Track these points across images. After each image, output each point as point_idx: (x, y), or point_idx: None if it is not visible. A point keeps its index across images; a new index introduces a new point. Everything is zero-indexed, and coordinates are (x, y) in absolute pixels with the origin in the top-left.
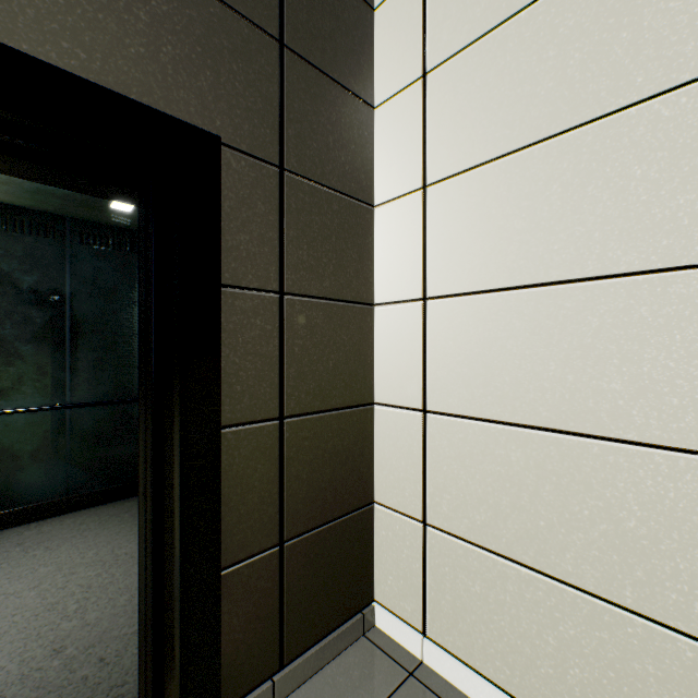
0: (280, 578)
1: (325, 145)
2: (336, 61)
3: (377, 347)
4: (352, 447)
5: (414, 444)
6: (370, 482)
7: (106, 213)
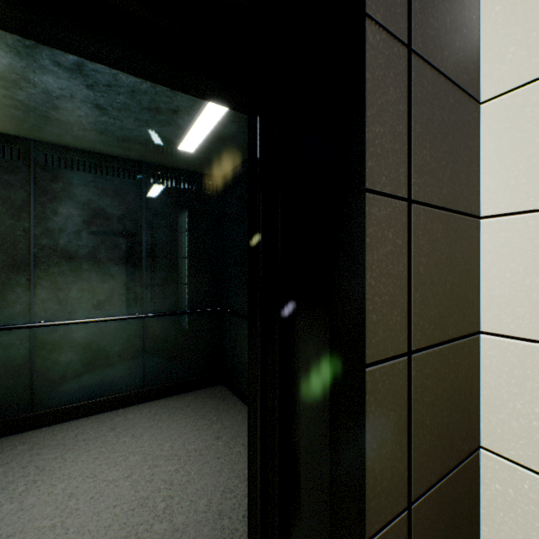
0: None
1: (443, 26)
2: None
3: (486, 266)
4: (463, 384)
5: None
6: (476, 424)
7: (172, 156)
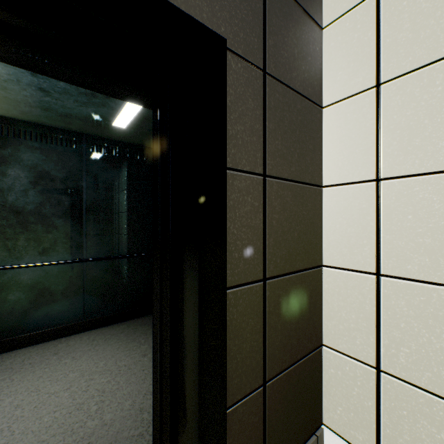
0: (263, 412)
1: (292, 55)
2: None
3: (326, 220)
4: (309, 301)
5: (366, 301)
6: (319, 329)
7: (108, 130)
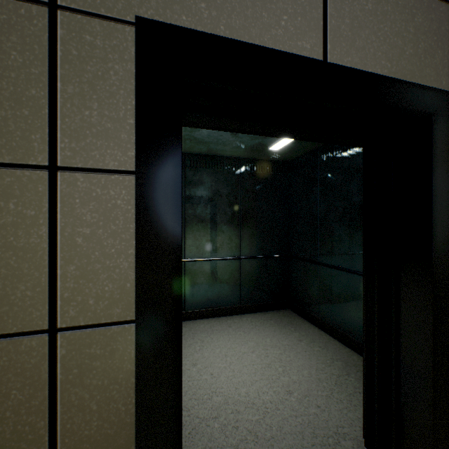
0: None
1: None
2: None
3: None
4: None
5: None
6: None
7: (261, 153)
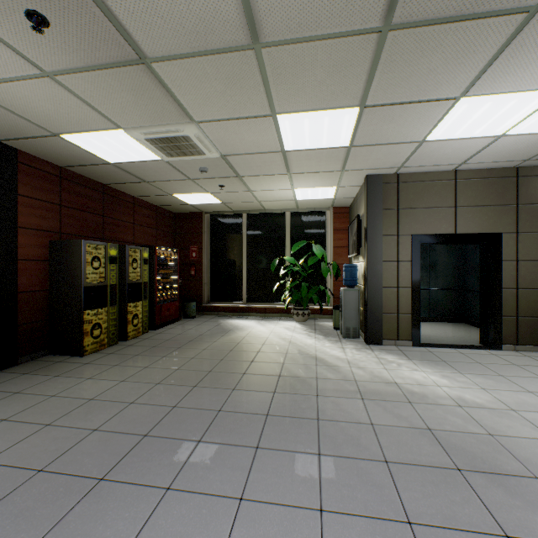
0: (516, 324)
1: (531, 222)
2: (535, 199)
3: None
4: None
5: None
6: None
7: None
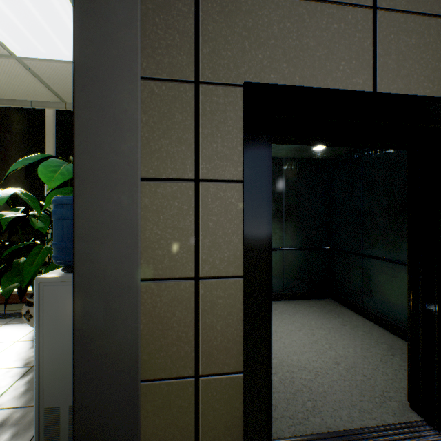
0: None
1: None
2: None
3: None
4: None
5: None
6: None
7: (304, 152)
